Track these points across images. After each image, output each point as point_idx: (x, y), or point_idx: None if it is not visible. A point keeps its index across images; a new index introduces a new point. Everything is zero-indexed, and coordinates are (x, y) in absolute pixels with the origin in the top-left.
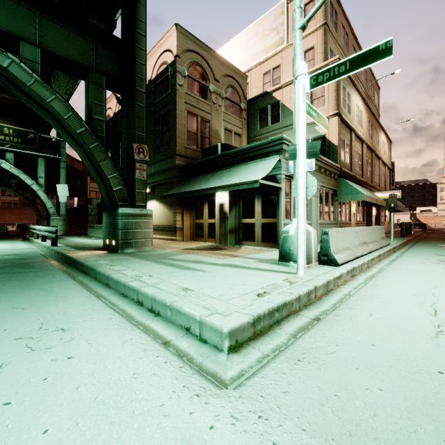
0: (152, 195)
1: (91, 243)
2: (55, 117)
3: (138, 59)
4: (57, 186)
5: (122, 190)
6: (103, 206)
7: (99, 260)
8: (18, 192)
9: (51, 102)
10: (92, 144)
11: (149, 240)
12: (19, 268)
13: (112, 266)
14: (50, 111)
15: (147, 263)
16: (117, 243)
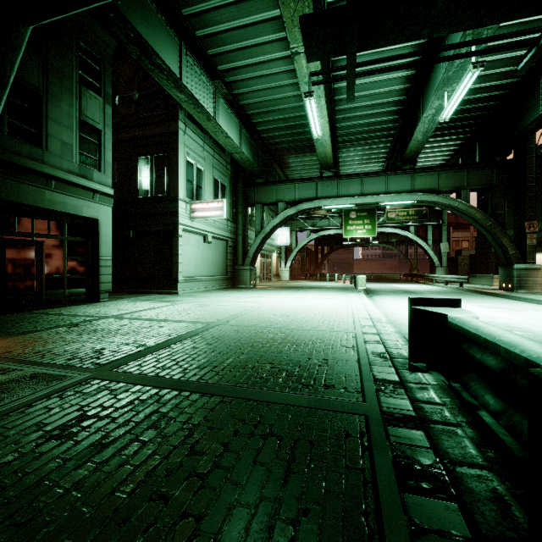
0: (538, 248)
1: (483, 287)
2: (475, 219)
3: (528, 165)
4: (440, 245)
5: (516, 253)
6: (477, 257)
7: (506, 293)
8: (396, 249)
9: (474, 214)
10: (496, 230)
11: (538, 286)
12: (463, 293)
13: (517, 295)
14: (472, 217)
15: (539, 296)
16: (512, 286)
